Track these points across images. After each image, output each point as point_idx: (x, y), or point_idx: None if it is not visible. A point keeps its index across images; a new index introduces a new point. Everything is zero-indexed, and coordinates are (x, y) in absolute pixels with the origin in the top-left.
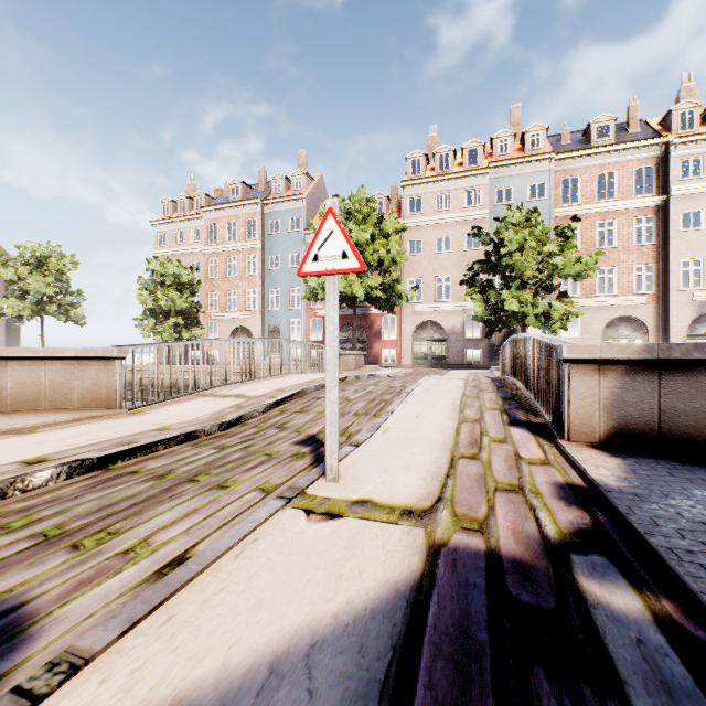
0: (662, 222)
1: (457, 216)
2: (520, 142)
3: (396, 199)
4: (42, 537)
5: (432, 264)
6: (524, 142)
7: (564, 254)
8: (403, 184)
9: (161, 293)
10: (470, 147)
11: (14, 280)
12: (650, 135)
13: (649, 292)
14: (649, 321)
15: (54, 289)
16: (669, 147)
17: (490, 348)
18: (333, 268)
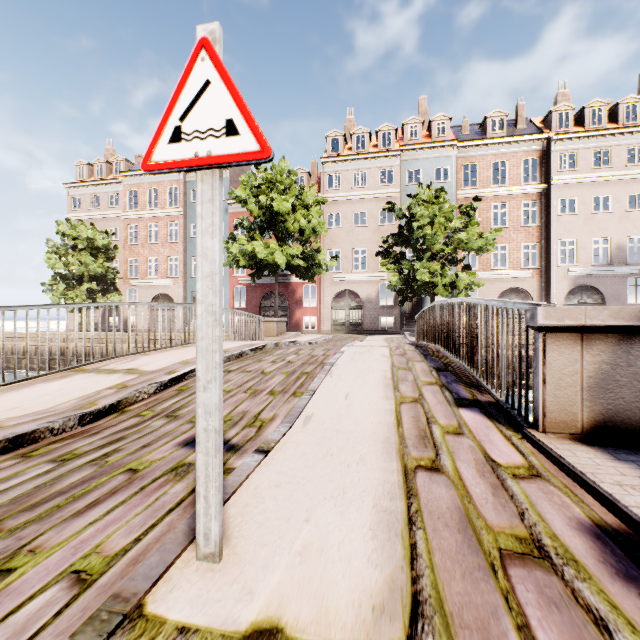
0: (544, 207)
1: (372, 193)
2: (427, 130)
3: (316, 174)
4: None
5: (350, 236)
6: (431, 130)
7: (468, 230)
8: (322, 161)
9: (73, 258)
10: (384, 130)
11: None
12: (534, 131)
13: (534, 267)
14: (534, 292)
15: None
16: (550, 142)
17: (401, 315)
18: (209, 153)
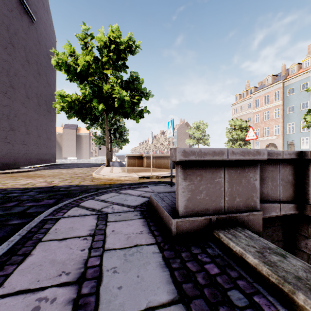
0: None
1: None
2: None
3: None
4: None
5: None
6: None
7: None
8: None
9: (234, 133)
10: None
11: (192, 134)
12: None
13: None
14: None
15: (201, 135)
16: None
17: None
18: (251, 138)
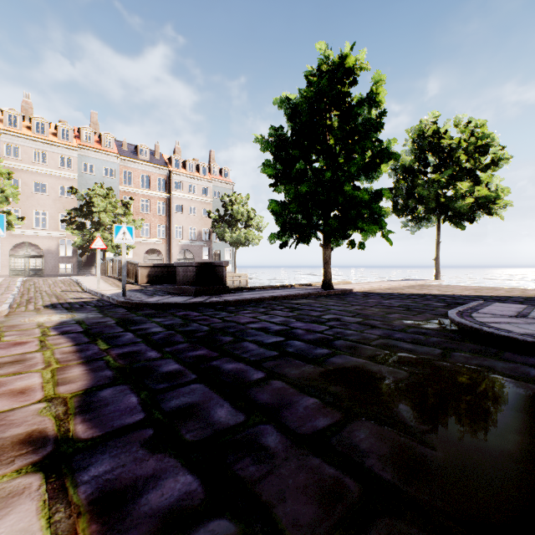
0: (169, 206)
1: (53, 171)
2: (98, 137)
3: None
4: (54, 298)
5: (31, 200)
6: (102, 140)
7: (127, 216)
8: (0, 131)
9: None
10: (63, 127)
11: None
12: (164, 163)
13: (164, 238)
14: (164, 251)
15: None
16: (171, 173)
17: (79, 263)
18: (100, 247)
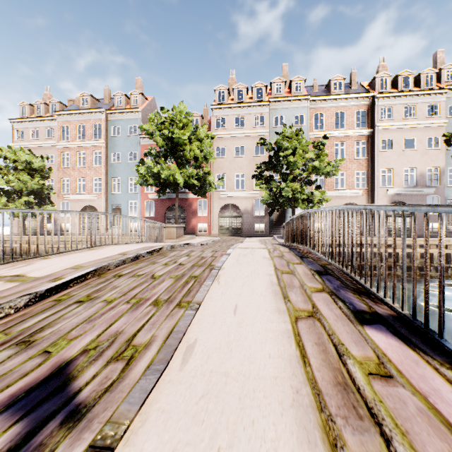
0: (370, 145)
1: (249, 132)
2: (288, 88)
3: (207, 118)
4: None
5: (232, 164)
6: (291, 87)
7: (319, 159)
8: (212, 107)
9: (13, 176)
10: (257, 86)
11: None
12: (363, 91)
13: (363, 188)
14: None
15: None
16: (374, 99)
17: (270, 222)
18: None
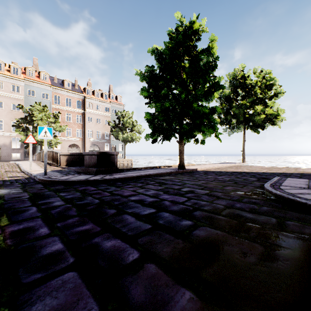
0: (84, 118)
1: (7, 94)
2: (38, 74)
3: None
4: None
5: None
6: (40, 75)
7: (56, 123)
8: None
9: None
10: (14, 66)
11: None
12: (81, 91)
13: (80, 137)
14: (80, 145)
15: None
16: (85, 98)
17: (25, 152)
18: (31, 142)
